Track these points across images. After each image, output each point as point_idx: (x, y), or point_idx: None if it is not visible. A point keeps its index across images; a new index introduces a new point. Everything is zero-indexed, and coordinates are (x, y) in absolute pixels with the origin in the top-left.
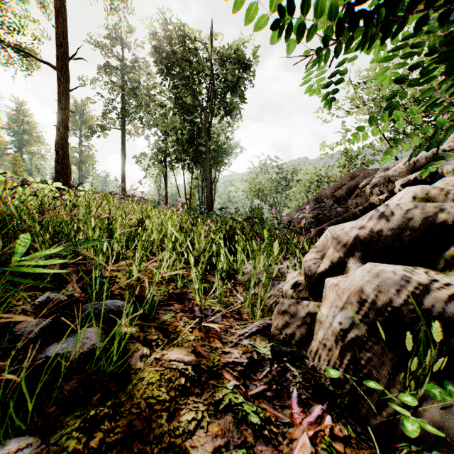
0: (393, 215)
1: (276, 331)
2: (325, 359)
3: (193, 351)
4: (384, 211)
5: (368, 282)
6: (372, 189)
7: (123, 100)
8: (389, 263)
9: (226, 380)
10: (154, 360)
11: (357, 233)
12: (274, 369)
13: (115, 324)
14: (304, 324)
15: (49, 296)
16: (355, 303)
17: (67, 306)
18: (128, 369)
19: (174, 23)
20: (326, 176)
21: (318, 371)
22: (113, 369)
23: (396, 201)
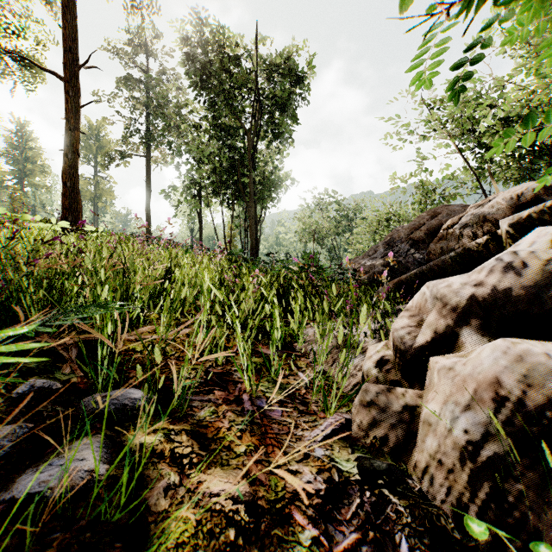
0: (525, 267)
1: (359, 432)
2: (443, 484)
3: (245, 474)
4: (510, 260)
5: (506, 369)
6: (462, 230)
7: (148, 120)
8: (523, 336)
9: (298, 526)
10: (187, 493)
11: (473, 291)
12: (367, 499)
13: (128, 429)
14: (400, 422)
15: (34, 384)
16: (489, 401)
17: (59, 400)
18: (145, 514)
19: (211, 25)
20: (397, 214)
21: (431, 500)
22: (121, 515)
23: (526, 246)
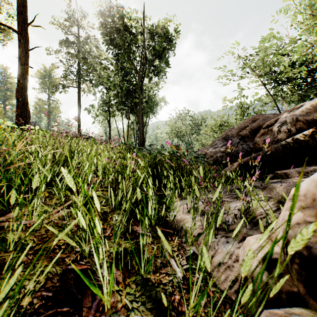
0: None
1: None
2: None
3: None
4: None
5: None
6: (279, 128)
7: (79, 66)
8: None
9: None
10: None
11: None
12: None
13: None
14: None
15: None
16: None
17: None
18: None
19: (115, 5)
20: (227, 121)
21: None
22: None
23: None
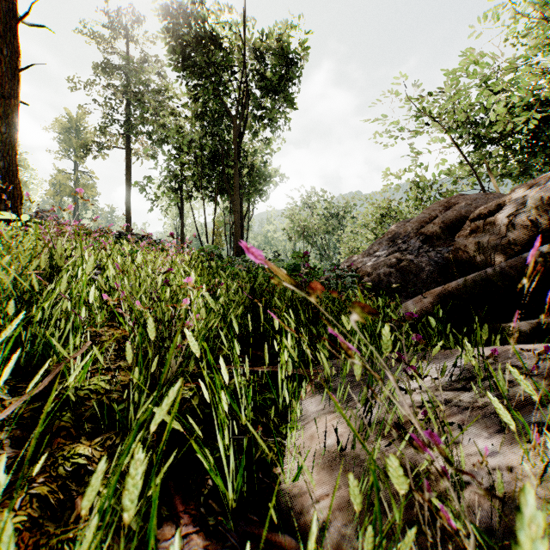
0: None
1: None
2: None
3: None
4: None
5: None
6: (510, 219)
7: (128, 110)
8: None
9: None
10: None
11: None
12: None
13: None
14: None
15: None
16: None
17: None
18: None
19: None
20: (392, 210)
21: None
22: None
23: None
